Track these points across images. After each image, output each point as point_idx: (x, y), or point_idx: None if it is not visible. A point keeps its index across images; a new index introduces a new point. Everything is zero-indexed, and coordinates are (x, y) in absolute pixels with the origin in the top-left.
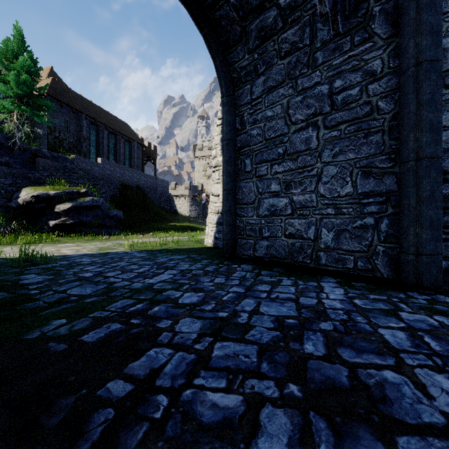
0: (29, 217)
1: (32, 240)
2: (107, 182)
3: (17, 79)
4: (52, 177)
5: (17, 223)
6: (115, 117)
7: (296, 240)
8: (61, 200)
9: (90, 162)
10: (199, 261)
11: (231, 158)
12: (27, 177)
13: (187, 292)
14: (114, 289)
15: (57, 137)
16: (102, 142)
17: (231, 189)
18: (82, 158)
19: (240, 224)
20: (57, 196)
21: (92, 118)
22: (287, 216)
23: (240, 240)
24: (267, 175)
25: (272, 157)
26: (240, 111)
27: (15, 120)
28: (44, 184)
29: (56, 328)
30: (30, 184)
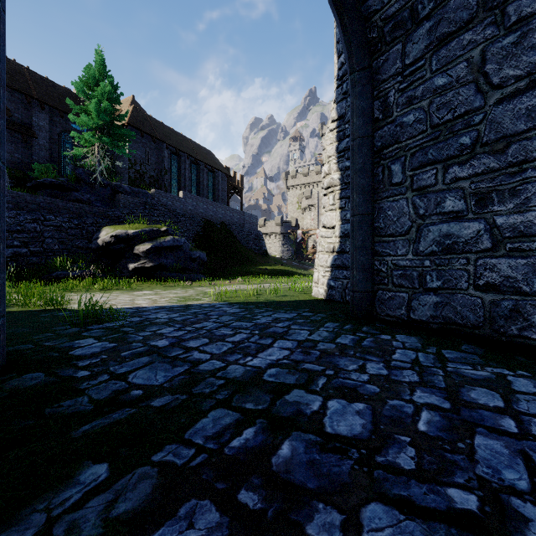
0: (108, 259)
1: (109, 286)
2: (189, 219)
3: (98, 108)
4: (132, 214)
5: (97, 266)
6: (198, 145)
7: (503, 295)
8: (140, 241)
9: (171, 196)
10: (320, 324)
11: (367, 166)
12: (107, 215)
13: (330, 397)
14: (198, 377)
15: (137, 170)
16: (183, 173)
17: (365, 213)
18: (163, 192)
19: (381, 268)
20: (136, 236)
21: (173, 148)
22: (482, 253)
23: (382, 293)
24: (436, 186)
25: (447, 154)
26: (382, 89)
27: (96, 153)
28: (124, 223)
29: (80, 503)
30: (110, 224)
